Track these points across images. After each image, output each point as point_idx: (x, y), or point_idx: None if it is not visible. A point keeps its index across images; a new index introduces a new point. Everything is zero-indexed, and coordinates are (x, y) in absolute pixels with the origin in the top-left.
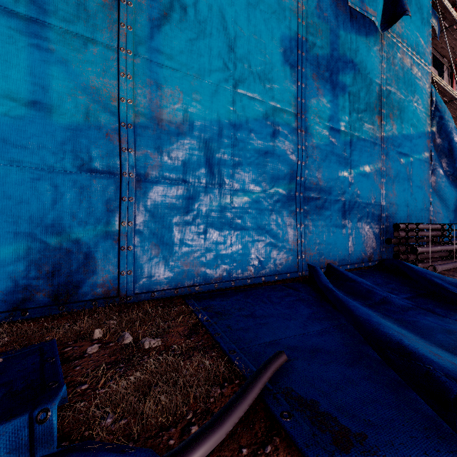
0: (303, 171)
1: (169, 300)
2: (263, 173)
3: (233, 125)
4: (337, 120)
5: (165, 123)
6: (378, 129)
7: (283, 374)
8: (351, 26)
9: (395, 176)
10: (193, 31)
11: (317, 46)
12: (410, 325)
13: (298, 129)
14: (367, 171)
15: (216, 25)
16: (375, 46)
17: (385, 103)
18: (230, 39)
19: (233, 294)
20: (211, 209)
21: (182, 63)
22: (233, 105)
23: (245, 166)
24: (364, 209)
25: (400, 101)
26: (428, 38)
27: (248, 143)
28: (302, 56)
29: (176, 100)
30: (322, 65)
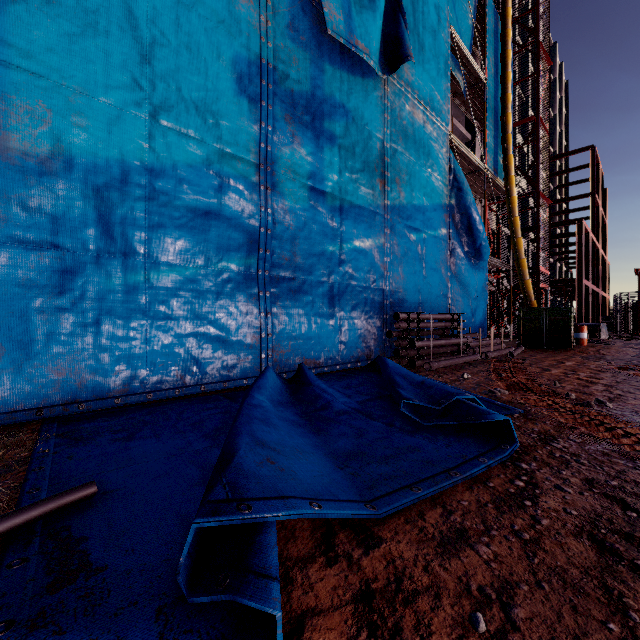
0: (269, 241)
1: (17, 428)
2: (204, 242)
3: (149, 169)
4: (321, 178)
5: (15, 155)
6: (381, 196)
7: (77, 511)
8: (342, 61)
9: (404, 254)
10: (74, 22)
11: (291, 78)
12: (324, 432)
13: (262, 185)
14: (365, 246)
15: (117, 21)
16: (377, 92)
17: (390, 164)
18: (144, 46)
19: (133, 411)
20: (108, 289)
21: (51, 67)
22: (151, 141)
23: (172, 229)
24: (361, 294)
25: (409, 164)
26: (446, 94)
27: (176, 198)
28: (268, 89)
29: (38, 121)
30: (299, 104)
